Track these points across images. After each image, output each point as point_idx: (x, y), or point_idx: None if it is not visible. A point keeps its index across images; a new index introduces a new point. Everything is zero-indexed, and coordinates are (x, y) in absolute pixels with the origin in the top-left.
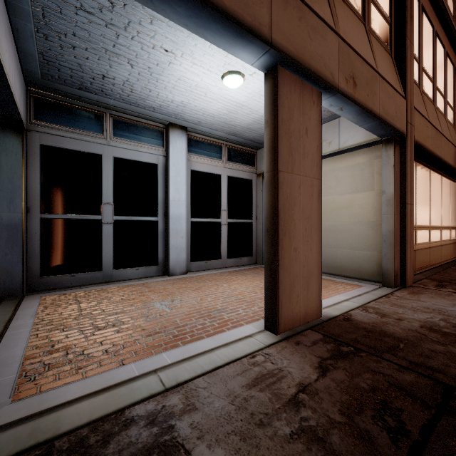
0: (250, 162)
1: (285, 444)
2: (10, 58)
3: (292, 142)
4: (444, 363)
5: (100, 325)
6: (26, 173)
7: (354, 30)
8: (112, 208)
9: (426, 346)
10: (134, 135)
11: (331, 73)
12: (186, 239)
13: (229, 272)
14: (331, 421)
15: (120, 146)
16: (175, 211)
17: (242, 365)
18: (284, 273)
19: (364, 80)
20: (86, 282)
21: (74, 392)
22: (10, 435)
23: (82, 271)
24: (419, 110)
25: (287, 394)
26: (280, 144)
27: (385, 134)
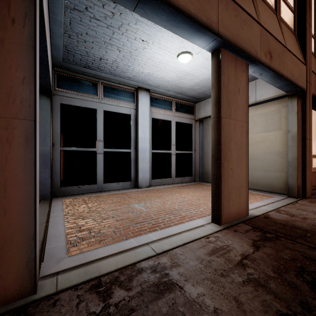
0: (190, 112)
1: (240, 287)
2: (49, 50)
3: (229, 98)
4: None
5: (104, 217)
6: (52, 121)
7: (270, 20)
8: (102, 143)
9: None
10: (116, 95)
11: (255, 51)
12: (149, 164)
13: (178, 186)
14: (268, 276)
15: (107, 103)
16: (142, 146)
17: (201, 242)
18: (225, 185)
19: (277, 54)
20: (87, 191)
21: (102, 253)
22: (74, 273)
23: (84, 184)
24: (315, 73)
25: (235, 260)
26: (222, 100)
27: (290, 90)
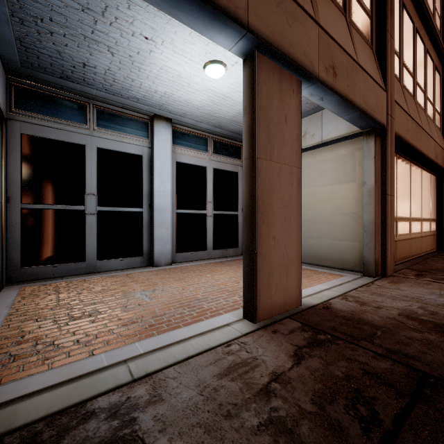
0: (236, 155)
1: (251, 437)
2: None
3: (271, 129)
4: (420, 350)
5: (76, 315)
6: (6, 162)
7: (334, 21)
8: (95, 199)
9: (403, 333)
10: (118, 125)
11: (311, 62)
12: (171, 230)
13: (214, 263)
14: (302, 411)
15: (103, 137)
16: (160, 203)
17: (216, 354)
18: (262, 261)
19: (344, 71)
20: (69, 273)
21: (36, 384)
22: None
23: (64, 262)
24: (399, 104)
25: (259, 383)
26: (258, 131)
27: (365, 126)
